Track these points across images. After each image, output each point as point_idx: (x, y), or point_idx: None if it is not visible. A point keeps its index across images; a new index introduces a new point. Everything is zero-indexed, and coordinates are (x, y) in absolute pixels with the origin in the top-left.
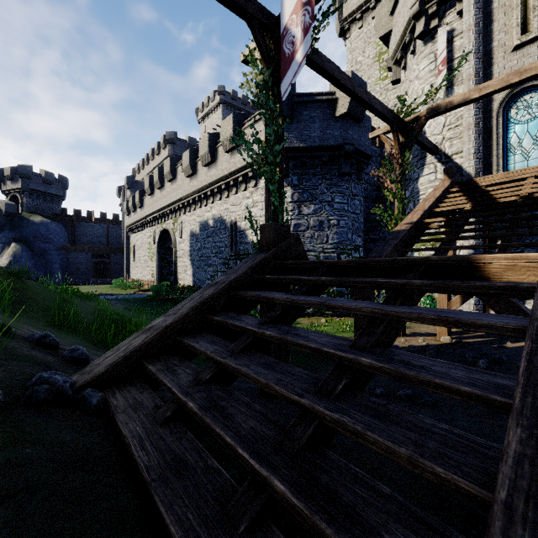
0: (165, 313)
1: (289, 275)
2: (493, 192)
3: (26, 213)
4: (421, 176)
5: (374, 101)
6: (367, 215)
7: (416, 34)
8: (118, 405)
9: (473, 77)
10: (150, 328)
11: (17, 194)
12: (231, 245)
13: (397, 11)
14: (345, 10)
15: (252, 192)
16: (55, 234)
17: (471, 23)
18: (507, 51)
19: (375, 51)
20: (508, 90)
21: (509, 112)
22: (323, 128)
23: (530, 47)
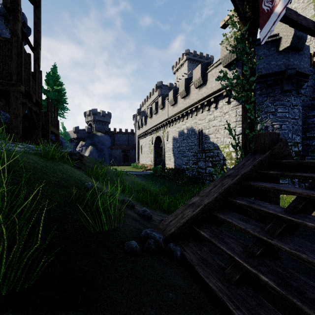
0: (198, 194)
1: (285, 170)
2: None
3: (95, 131)
4: None
5: None
6: (304, 119)
7: None
8: (191, 258)
9: None
10: (193, 204)
11: (91, 123)
12: (199, 144)
13: None
14: None
15: (213, 111)
16: (106, 141)
17: None
18: None
19: None
20: None
21: None
22: (268, 61)
23: None
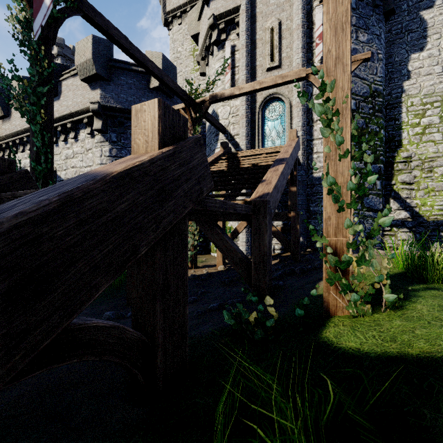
0: None
1: None
2: (242, 161)
3: None
4: (216, 148)
5: (166, 78)
6: None
7: (212, 41)
8: None
9: (245, 82)
10: None
11: None
12: None
13: (202, 19)
14: (169, 5)
15: (72, 143)
16: None
17: (243, 44)
18: (264, 70)
19: (191, 47)
20: (264, 97)
21: (265, 112)
22: (139, 95)
23: (275, 71)
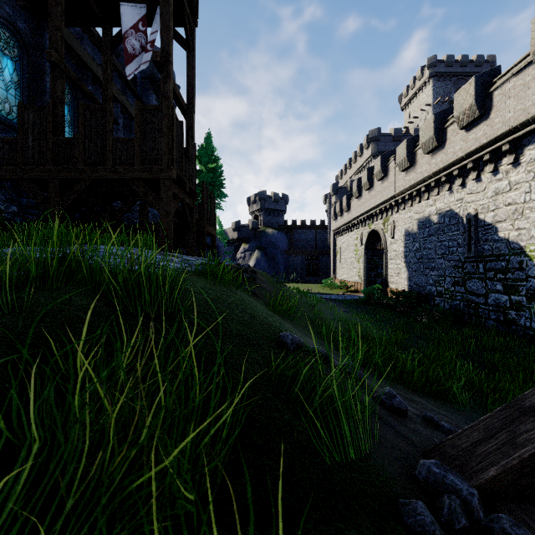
0: None
1: None
2: None
3: (263, 227)
4: None
5: None
6: None
7: None
8: None
9: None
10: None
11: (257, 214)
12: (468, 243)
13: None
14: None
15: (507, 171)
16: (280, 241)
17: None
18: None
19: None
20: None
21: None
22: None
23: None
